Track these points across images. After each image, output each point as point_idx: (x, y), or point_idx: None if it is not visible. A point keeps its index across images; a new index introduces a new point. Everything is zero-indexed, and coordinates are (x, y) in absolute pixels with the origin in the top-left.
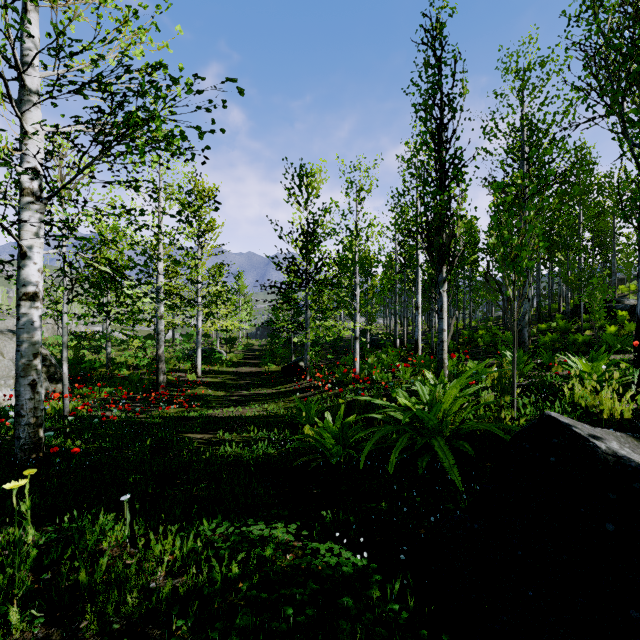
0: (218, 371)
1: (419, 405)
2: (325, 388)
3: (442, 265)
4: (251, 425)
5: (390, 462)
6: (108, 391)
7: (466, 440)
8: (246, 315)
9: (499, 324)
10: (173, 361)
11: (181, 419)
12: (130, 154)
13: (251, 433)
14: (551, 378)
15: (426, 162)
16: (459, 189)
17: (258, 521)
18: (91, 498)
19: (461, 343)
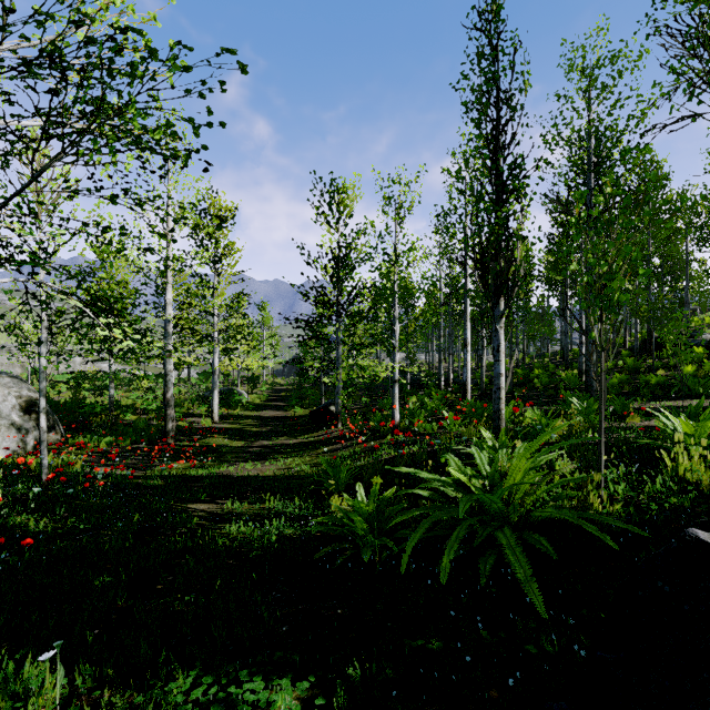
0: (238, 416)
1: (477, 479)
2: (358, 441)
3: (499, 296)
4: (268, 491)
5: (442, 567)
6: (108, 441)
7: (541, 531)
8: (271, 351)
9: (556, 361)
10: (187, 404)
11: (186, 480)
12: (97, 152)
13: (266, 503)
14: (635, 436)
15: (480, 172)
16: (520, 204)
17: (254, 674)
18: (32, 620)
19: (515, 384)
